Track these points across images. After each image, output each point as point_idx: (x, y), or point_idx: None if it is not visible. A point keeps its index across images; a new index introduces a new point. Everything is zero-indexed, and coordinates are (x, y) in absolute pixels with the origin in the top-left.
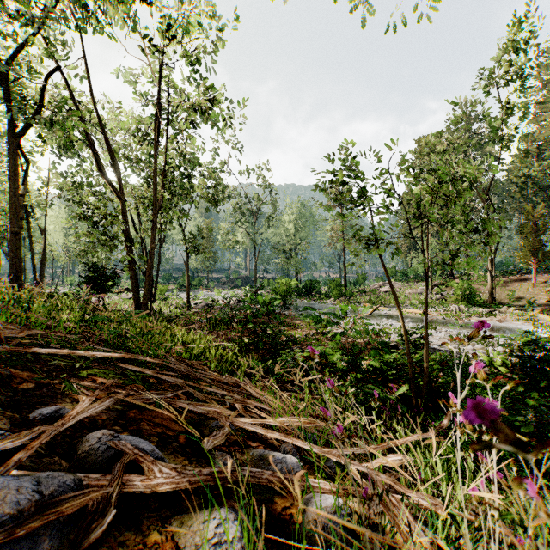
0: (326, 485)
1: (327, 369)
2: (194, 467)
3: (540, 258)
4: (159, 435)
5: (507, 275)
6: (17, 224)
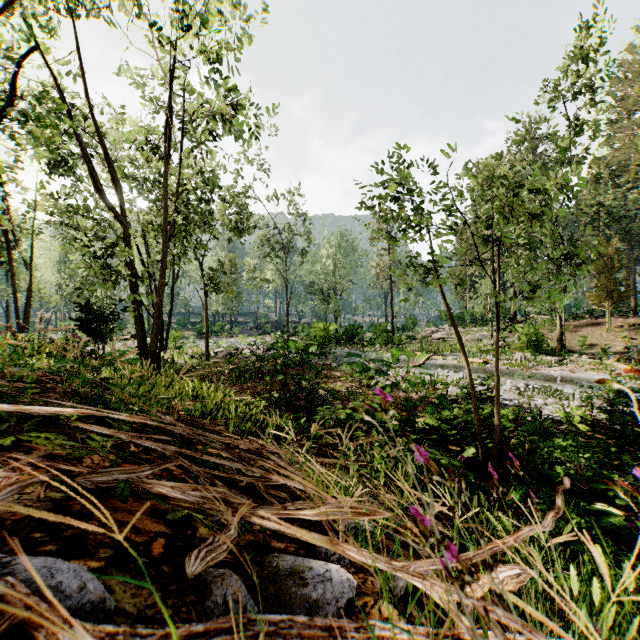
0: (402, 632)
1: (375, 429)
2: (154, 627)
3: (615, 299)
4: (116, 543)
5: (578, 319)
6: None
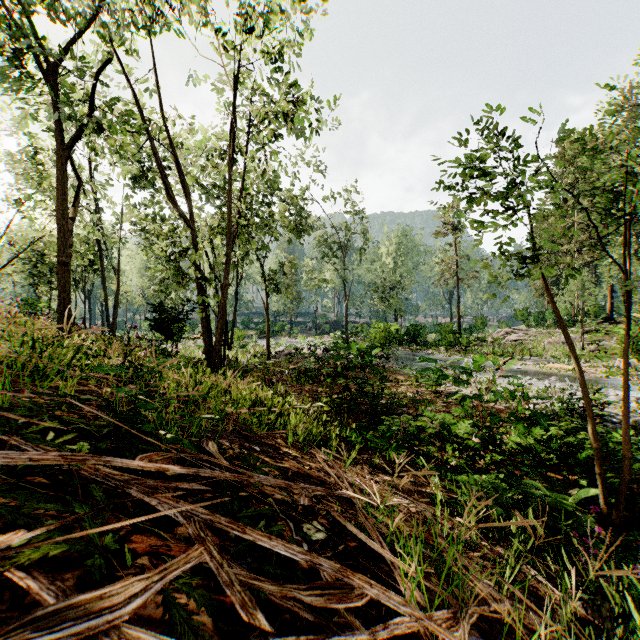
0: None
1: (449, 445)
2: None
3: None
4: None
5: None
6: (64, 253)
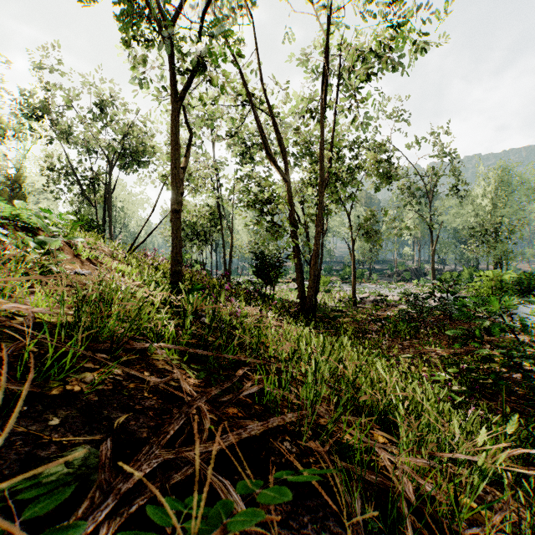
0: None
1: None
2: None
3: None
4: None
5: None
6: (176, 201)
